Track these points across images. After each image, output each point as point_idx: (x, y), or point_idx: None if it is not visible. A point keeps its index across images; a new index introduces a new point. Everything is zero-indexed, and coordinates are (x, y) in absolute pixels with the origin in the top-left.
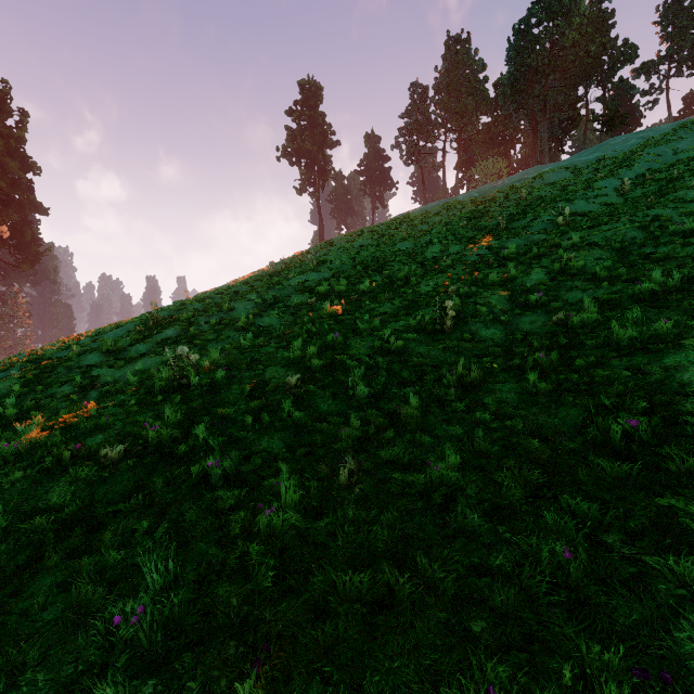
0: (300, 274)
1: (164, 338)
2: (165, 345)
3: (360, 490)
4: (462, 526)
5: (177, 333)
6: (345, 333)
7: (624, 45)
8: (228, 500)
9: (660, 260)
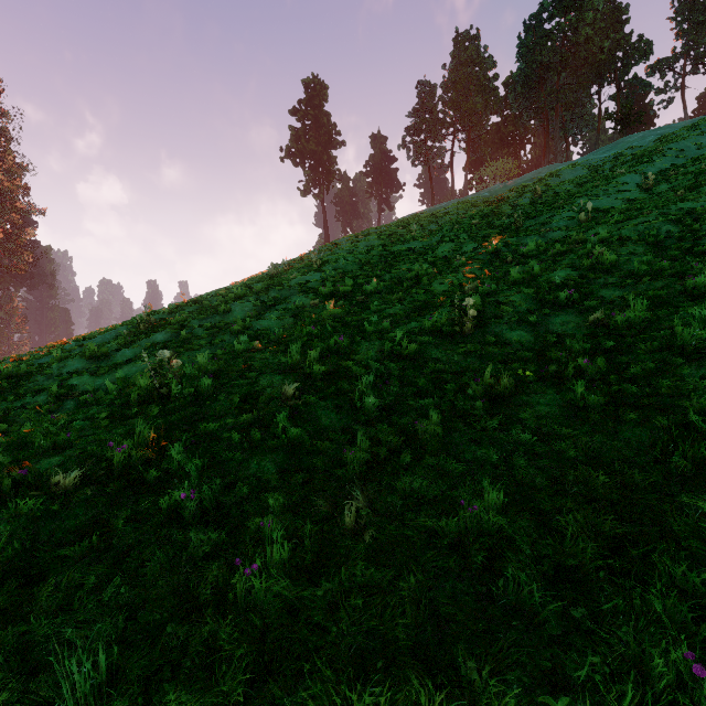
0: (303, 275)
1: (153, 343)
2: (154, 350)
3: (371, 537)
4: (516, 600)
5: (168, 337)
6: (351, 336)
7: (638, 40)
8: (202, 545)
9: (705, 254)
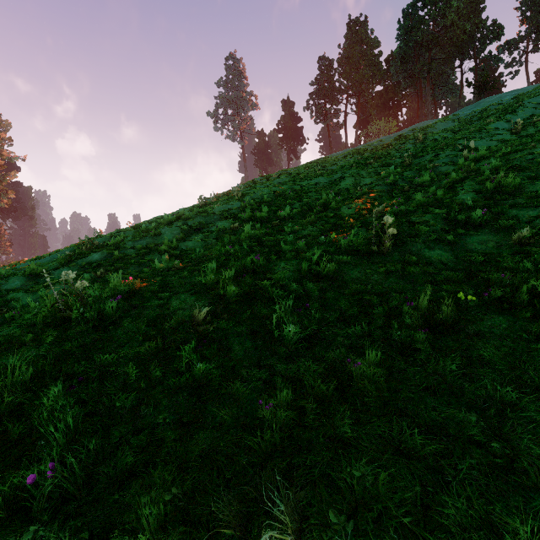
0: (225, 203)
1: (89, 262)
2: (89, 268)
3: None
4: None
5: (103, 257)
6: (267, 255)
7: (493, 24)
8: None
9: None
